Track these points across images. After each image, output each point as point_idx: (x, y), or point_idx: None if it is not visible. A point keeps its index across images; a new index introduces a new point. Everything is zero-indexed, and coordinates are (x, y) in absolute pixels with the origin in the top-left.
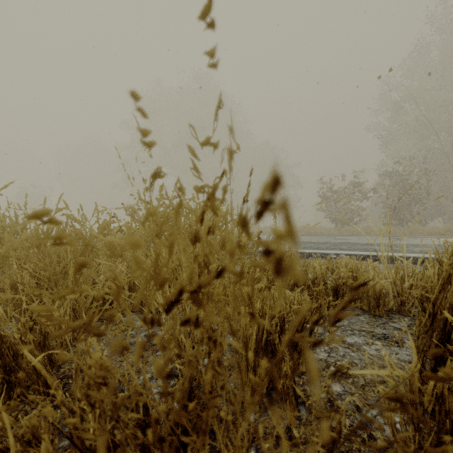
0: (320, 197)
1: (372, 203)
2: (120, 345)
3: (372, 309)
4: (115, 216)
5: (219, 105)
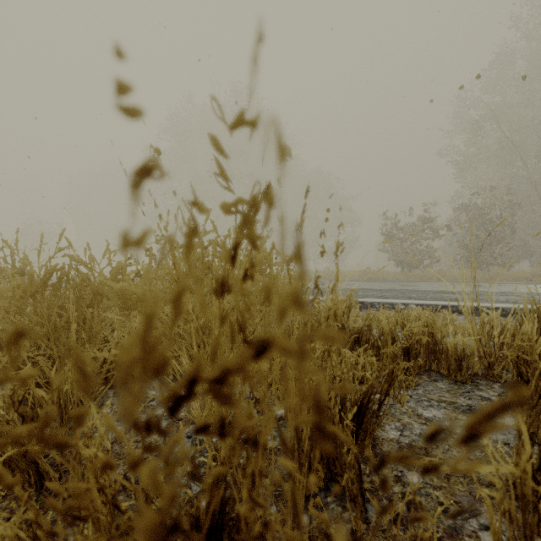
0: (384, 236)
1: (445, 242)
2: (100, 461)
3: (453, 373)
4: (131, 258)
5: (262, 37)
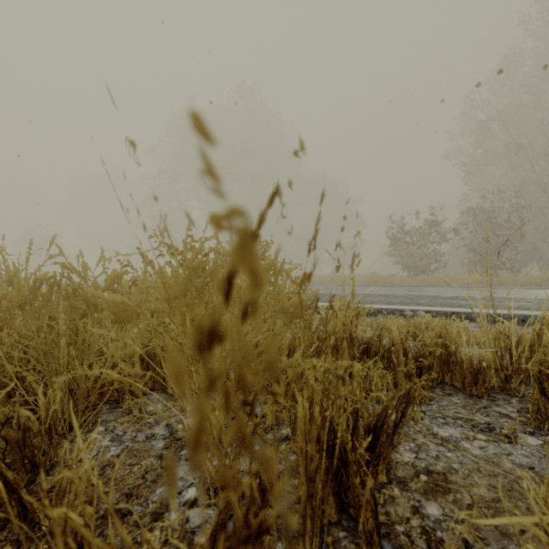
0: (390, 239)
1: (452, 246)
2: None
3: (468, 387)
4: (128, 265)
5: None
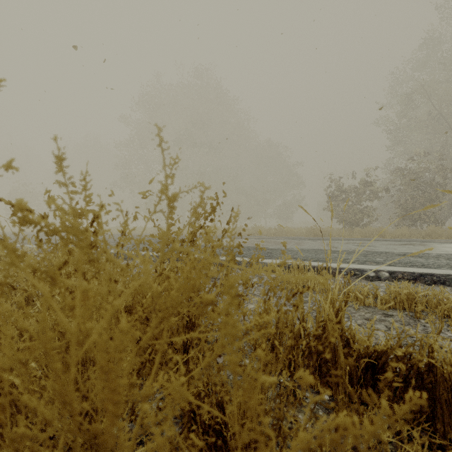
0: (327, 197)
1: (379, 202)
2: None
3: None
4: None
5: None
